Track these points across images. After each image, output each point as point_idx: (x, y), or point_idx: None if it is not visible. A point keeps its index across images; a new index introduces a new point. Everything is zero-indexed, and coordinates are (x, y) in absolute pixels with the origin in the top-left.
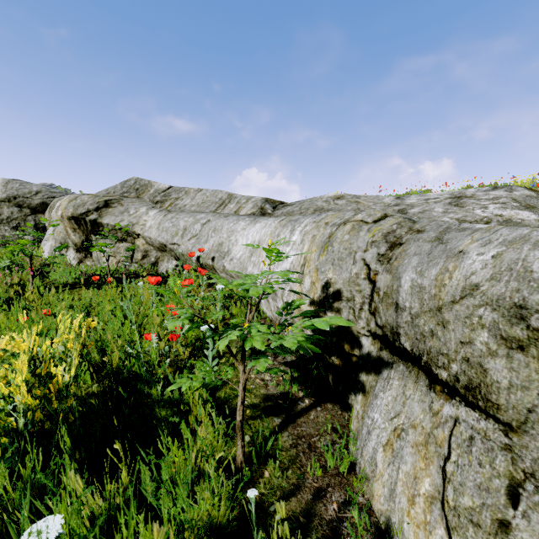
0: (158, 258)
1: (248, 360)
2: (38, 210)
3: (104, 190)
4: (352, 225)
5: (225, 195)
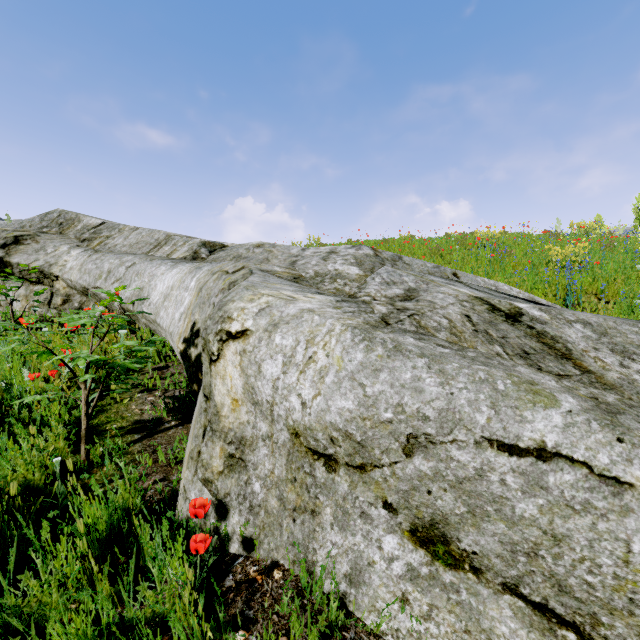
0: (83, 303)
1: (136, 396)
2: None
3: (18, 223)
4: (218, 274)
5: (162, 236)
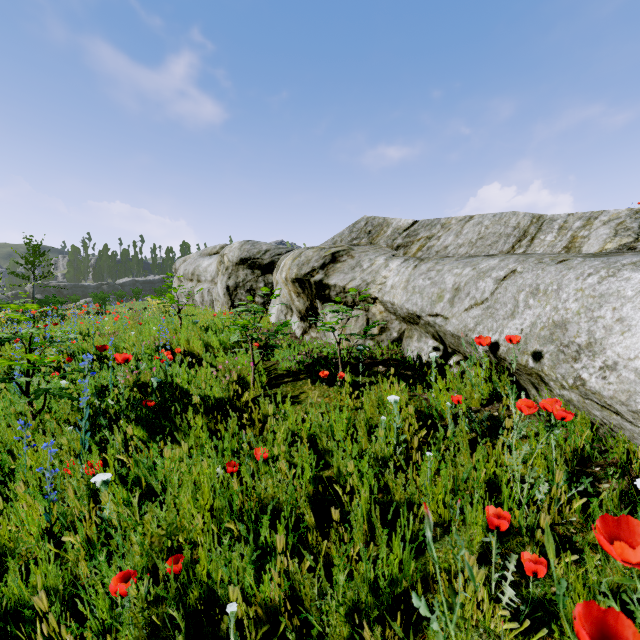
0: (402, 332)
1: None
2: (267, 271)
3: (330, 240)
4: None
5: (524, 219)
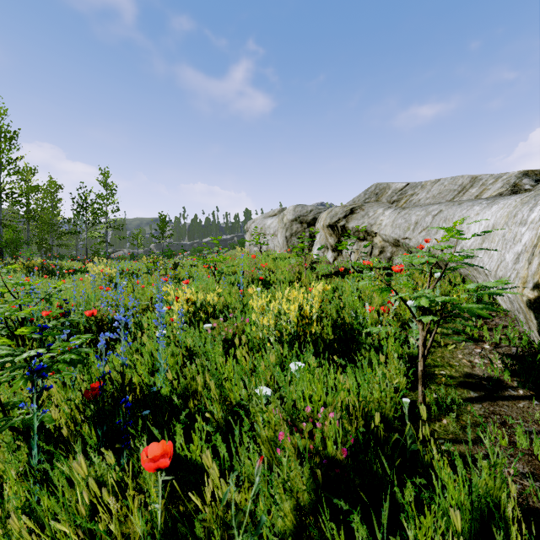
0: (393, 253)
1: (459, 343)
2: (311, 224)
3: (351, 200)
4: None
5: (466, 180)
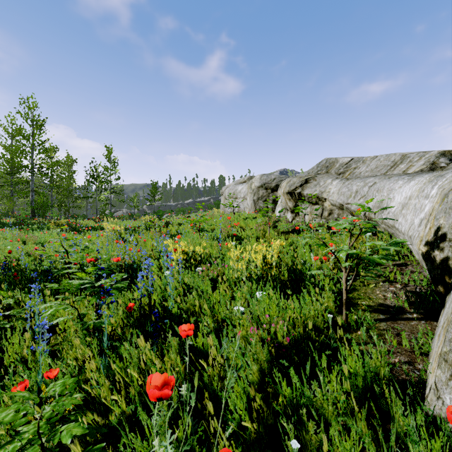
0: (339, 214)
1: (378, 283)
2: (274, 190)
3: (306, 172)
4: None
5: (397, 157)
